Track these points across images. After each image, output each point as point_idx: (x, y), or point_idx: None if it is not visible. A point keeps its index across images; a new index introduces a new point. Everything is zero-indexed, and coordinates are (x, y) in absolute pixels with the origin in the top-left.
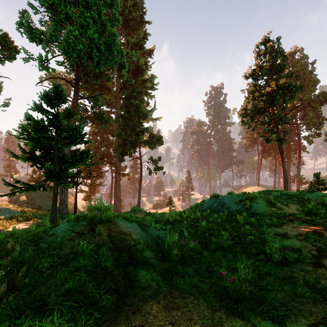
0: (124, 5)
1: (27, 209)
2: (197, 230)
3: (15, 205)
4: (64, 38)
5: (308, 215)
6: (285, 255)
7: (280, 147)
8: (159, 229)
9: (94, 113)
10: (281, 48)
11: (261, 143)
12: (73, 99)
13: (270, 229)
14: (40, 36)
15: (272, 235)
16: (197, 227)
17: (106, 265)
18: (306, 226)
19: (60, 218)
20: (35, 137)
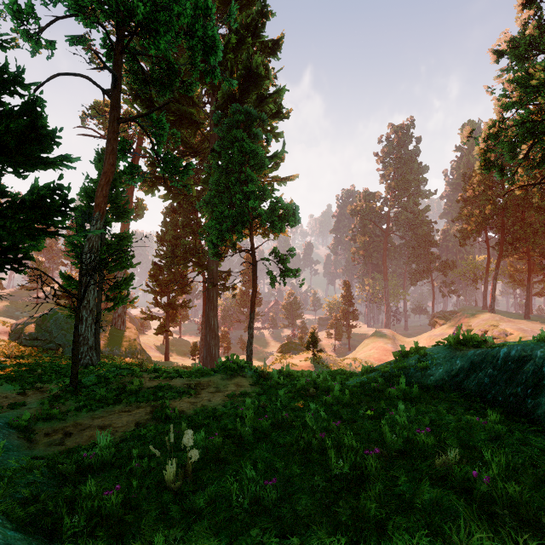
0: None
1: (30, 351)
2: None
3: (14, 342)
4: None
5: None
6: None
7: None
8: None
9: (158, 157)
10: None
11: (499, 225)
12: (109, 123)
13: None
14: None
15: None
16: None
17: None
18: None
19: (51, 383)
20: None
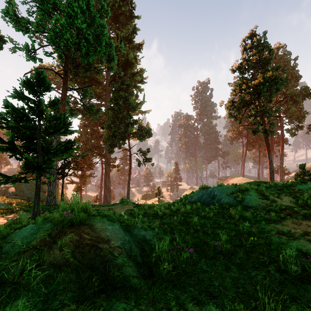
0: (114, 0)
1: (16, 200)
2: (189, 228)
3: (4, 197)
4: (51, 28)
5: (304, 208)
6: (303, 265)
7: (266, 139)
8: (146, 229)
9: (84, 105)
10: (267, 43)
11: (246, 135)
12: (62, 91)
13: (269, 226)
14: (27, 25)
15: (273, 233)
16: (188, 223)
17: (62, 300)
18: (307, 221)
19: (47, 211)
20: (15, 126)
